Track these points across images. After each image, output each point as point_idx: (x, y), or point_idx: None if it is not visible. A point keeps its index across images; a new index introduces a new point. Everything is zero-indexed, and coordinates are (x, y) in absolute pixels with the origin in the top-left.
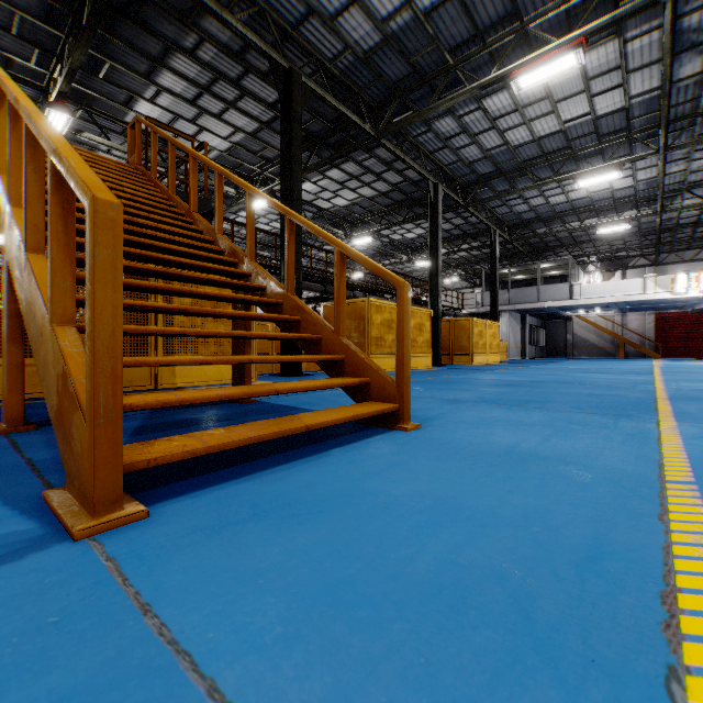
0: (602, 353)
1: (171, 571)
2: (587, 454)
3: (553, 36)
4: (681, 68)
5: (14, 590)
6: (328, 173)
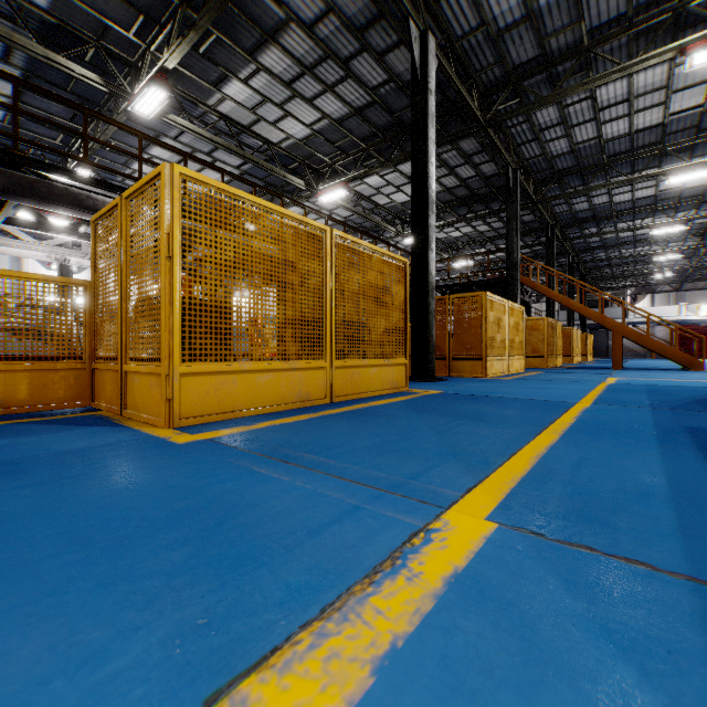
0: (636, 354)
1: None
2: None
3: (666, 209)
4: None
5: None
6: (501, 245)
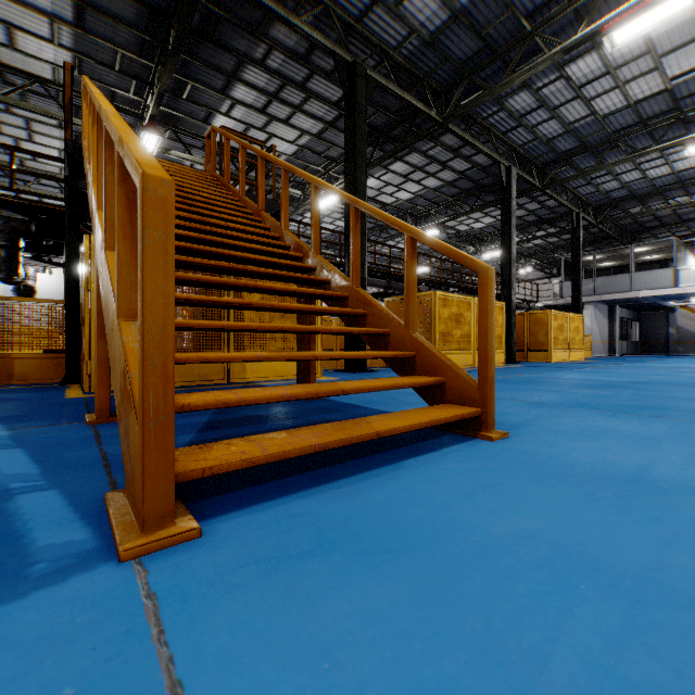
0: None
1: (215, 626)
2: None
3: None
4: None
5: (42, 629)
6: (392, 166)
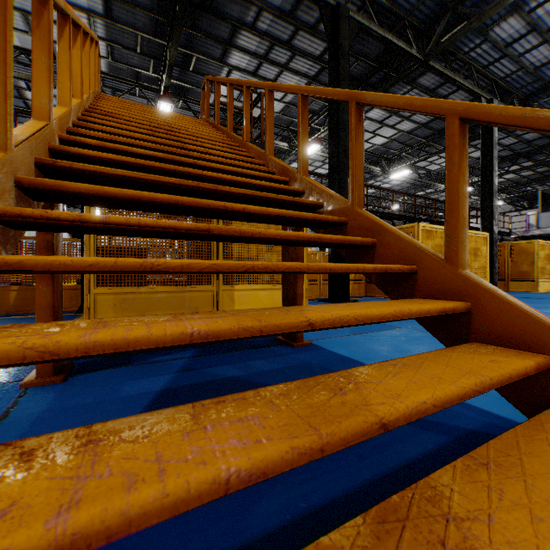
0: None
1: None
2: None
3: None
4: None
5: None
6: (369, 113)
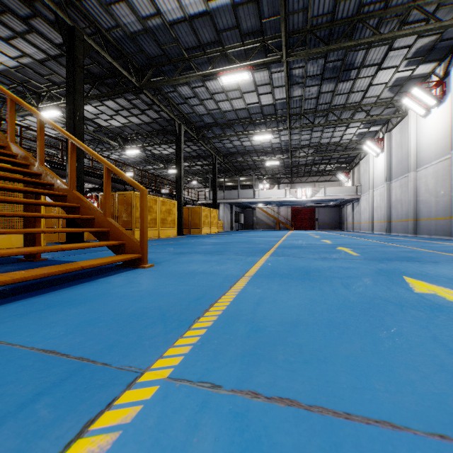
0: (269, 227)
1: (1, 329)
2: (224, 270)
3: (239, 59)
4: (294, 92)
5: None
6: (106, 102)
